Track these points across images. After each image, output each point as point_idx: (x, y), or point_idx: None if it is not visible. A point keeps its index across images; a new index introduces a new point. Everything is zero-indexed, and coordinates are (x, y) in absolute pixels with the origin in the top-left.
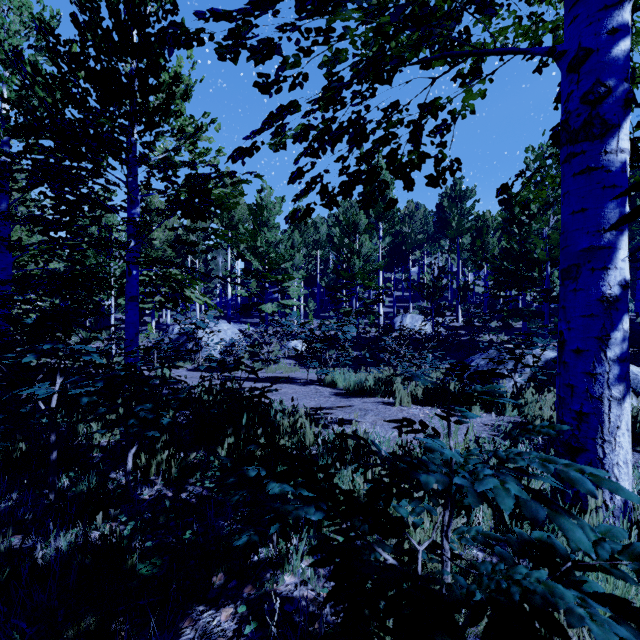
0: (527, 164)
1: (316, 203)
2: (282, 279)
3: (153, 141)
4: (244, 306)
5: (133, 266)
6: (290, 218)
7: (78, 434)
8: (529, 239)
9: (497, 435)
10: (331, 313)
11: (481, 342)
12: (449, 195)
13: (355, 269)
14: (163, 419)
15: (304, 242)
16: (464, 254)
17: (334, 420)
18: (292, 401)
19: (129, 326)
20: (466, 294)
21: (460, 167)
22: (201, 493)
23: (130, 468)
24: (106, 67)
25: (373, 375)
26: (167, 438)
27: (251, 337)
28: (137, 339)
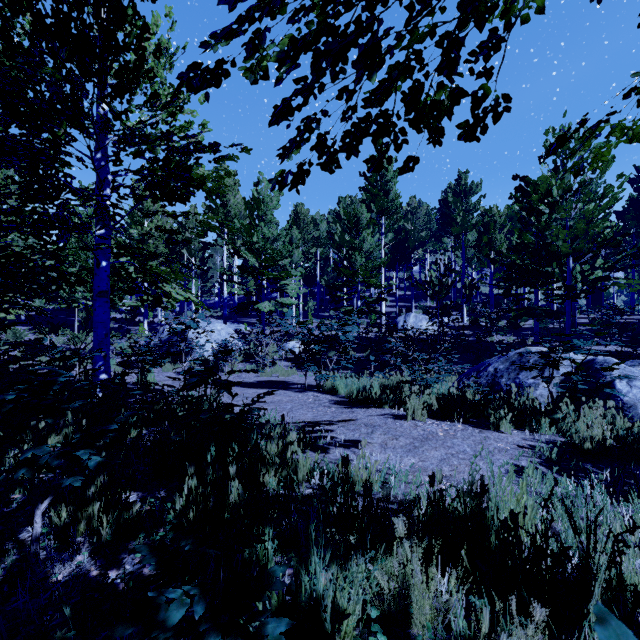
0: (547, 148)
1: (311, 163)
2: (279, 276)
3: (125, 111)
4: (240, 305)
5: (102, 256)
6: (277, 183)
7: (5, 465)
8: (549, 230)
9: (540, 463)
10: (331, 313)
11: (491, 343)
12: (454, 190)
13: (356, 266)
14: (123, 441)
15: (303, 239)
16: (469, 251)
17: (335, 440)
18: (282, 419)
19: (97, 326)
20: (472, 293)
21: (508, 107)
22: (127, 586)
23: (38, 532)
24: (57, 10)
25: (378, 381)
26: (105, 480)
27: (248, 337)
28: (107, 341)
